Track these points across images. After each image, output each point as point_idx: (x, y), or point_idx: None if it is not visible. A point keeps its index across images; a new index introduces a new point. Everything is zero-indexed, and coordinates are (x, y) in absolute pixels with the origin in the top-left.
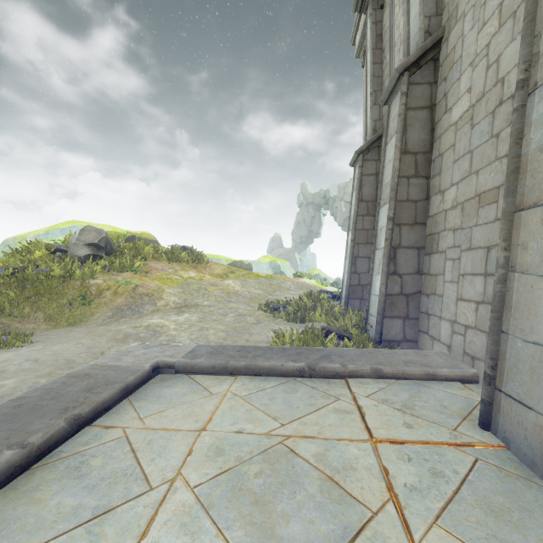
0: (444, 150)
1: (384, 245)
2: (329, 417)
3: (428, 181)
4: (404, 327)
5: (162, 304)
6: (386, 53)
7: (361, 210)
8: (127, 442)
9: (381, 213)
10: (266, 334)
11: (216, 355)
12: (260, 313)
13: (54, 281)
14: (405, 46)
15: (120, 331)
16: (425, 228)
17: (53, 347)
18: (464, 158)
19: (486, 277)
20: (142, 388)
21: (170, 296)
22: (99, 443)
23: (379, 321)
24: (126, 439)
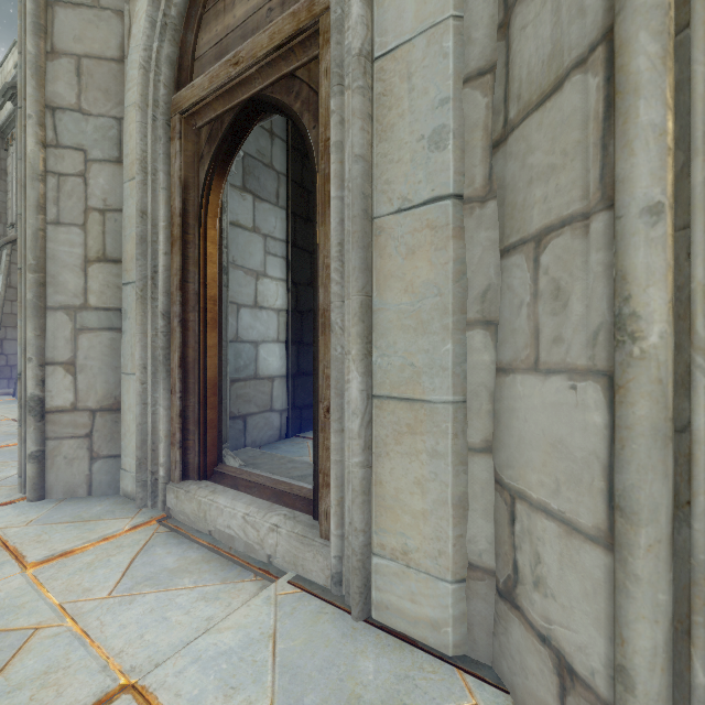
0: None
1: None
2: None
3: None
4: (9, 384)
5: None
6: (10, 189)
7: None
8: None
9: None
10: None
11: None
12: None
13: None
14: None
15: None
16: None
17: None
18: None
19: None
20: None
21: None
22: None
23: None
24: None
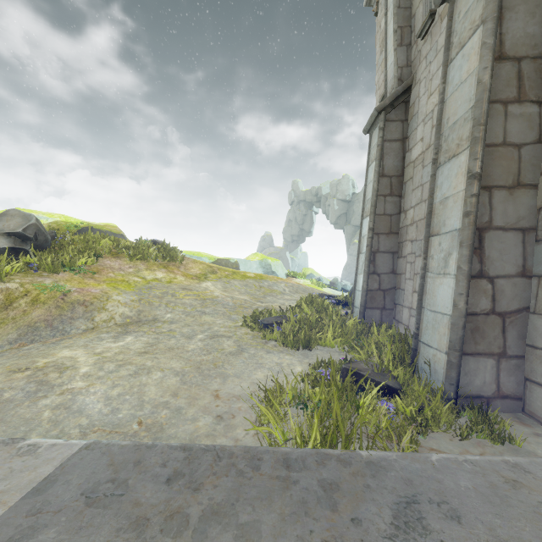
0: None
1: (463, 224)
2: None
3: (541, 110)
4: (498, 371)
5: (103, 318)
6: None
7: (383, 189)
8: None
9: (442, 174)
10: (251, 376)
11: (99, 509)
12: (244, 332)
13: None
14: None
15: None
16: (535, 194)
17: None
18: None
19: None
20: None
21: (117, 306)
22: None
23: (455, 363)
24: None
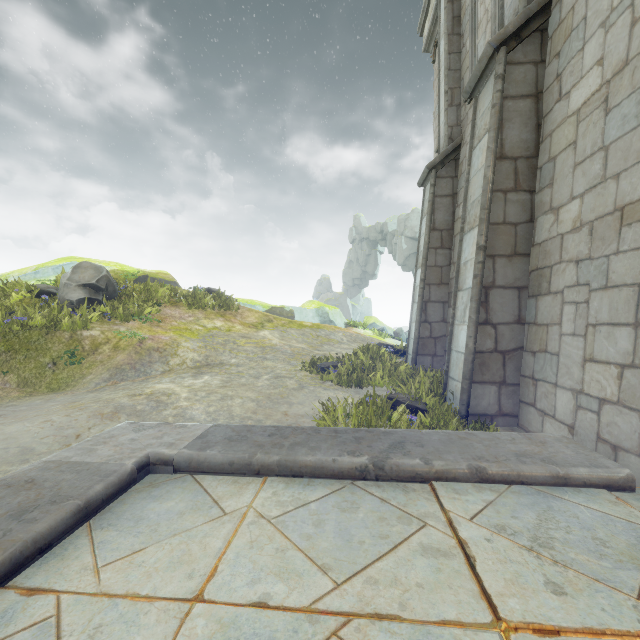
0: (557, 152)
1: (472, 284)
2: (415, 564)
3: (533, 197)
4: (499, 395)
5: (176, 362)
6: (466, 38)
7: (434, 242)
8: (54, 632)
9: (465, 241)
10: (311, 404)
11: (237, 442)
12: (304, 374)
13: (34, 332)
14: (493, 24)
15: (111, 401)
16: (528, 261)
17: (8, 428)
18: (593, 158)
19: (638, 329)
20: (116, 501)
21: (187, 352)
22: (2, 635)
23: (466, 389)
24: (55, 623)
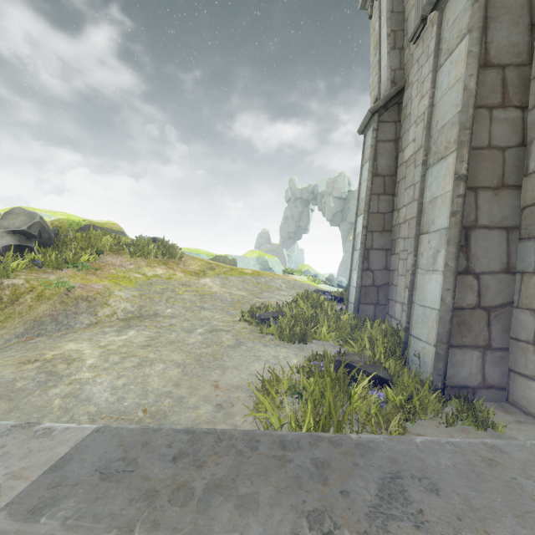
0: None
1: (450, 223)
2: None
3: (525, 115)
4: (483, 363)
5: (106, 313)
6: None
7: (376, 188)
8: None
9: (431, 175)
10: (249, 368)
11: (112, 483)
12: (242, 326)
13: None
14: None
15: None
16: (519, 195)
17: None
18: None
19: None
20: None
21: (119, 301)
22: None
23: (442, 355)
24: None
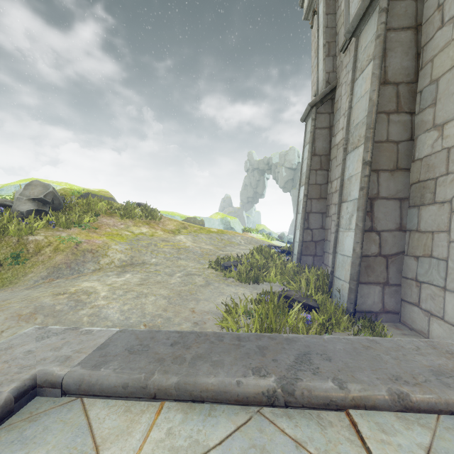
0: (440, 74)
1: (359, 195)
2: None
3: (413, 118)
4: (383, 295)
5: (106, 261)
6: (341, 1)
7: (314, 165)
8: None
9: (349, 159)
10: (216, 300)
11: (137, 355)
12: (210, 272)
13: None
14: None
15: (34, 301)
16: (408, 175)
17: None
18: None
19: None
20: None
21: (115, 253)
22: None
23: (353, 289)
24: None
